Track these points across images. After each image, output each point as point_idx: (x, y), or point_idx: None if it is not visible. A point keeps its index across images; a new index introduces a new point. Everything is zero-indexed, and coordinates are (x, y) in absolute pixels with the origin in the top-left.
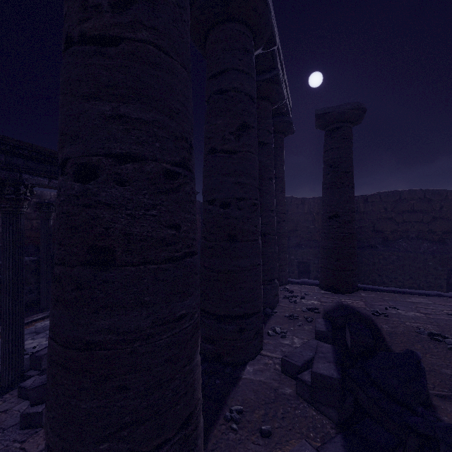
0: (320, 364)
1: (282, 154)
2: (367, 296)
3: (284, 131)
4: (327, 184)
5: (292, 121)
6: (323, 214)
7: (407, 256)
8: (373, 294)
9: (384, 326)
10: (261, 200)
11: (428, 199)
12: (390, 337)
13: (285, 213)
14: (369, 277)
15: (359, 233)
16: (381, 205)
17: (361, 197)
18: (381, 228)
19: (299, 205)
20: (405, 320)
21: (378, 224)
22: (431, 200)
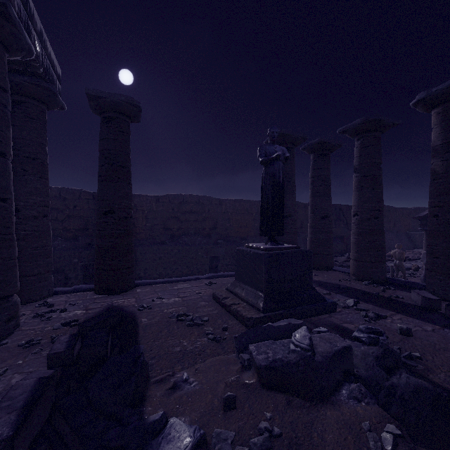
0: None
1: (44, 129)
2: (142, 291)
3: (45, 101)
4: (102, 176)
5: (55, 90)
6: (98, 209)
7: (185, 249)
8: (149, 287)
9: (144, 320)
10: None
11: (201, 203)
12: (144, 330)
13: (49, 206)
14: (157, 271)
15: (152, 230)
16: (170, 205)
17: (154, 197)
18: (169, 226)
19: (90, 201)
20: (164, 308)
21: (167, 222)
22: (203, 204)
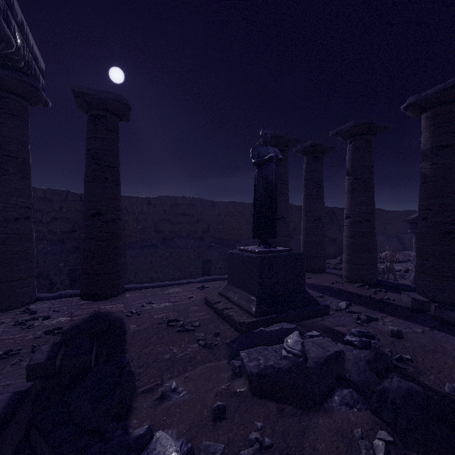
0: None
1: (25, 127)
2: (131, 296)
3: (27, 96)
4: (89, 177)
5: (38, 86)
6: (85, 211)
7: (177, 252)
8: (139, 292)
9: (132, 326)
10: None
11: (194, 205)
12: (132, 337)
13: (31, 208)
14: (148, 274)
15: (143, 233)
16: (162, 207)
17: (145, 199)
18: (161, 228)
19: (77, 202)
20: (154, 314)
21: (159, 224)
22: (196, 206)
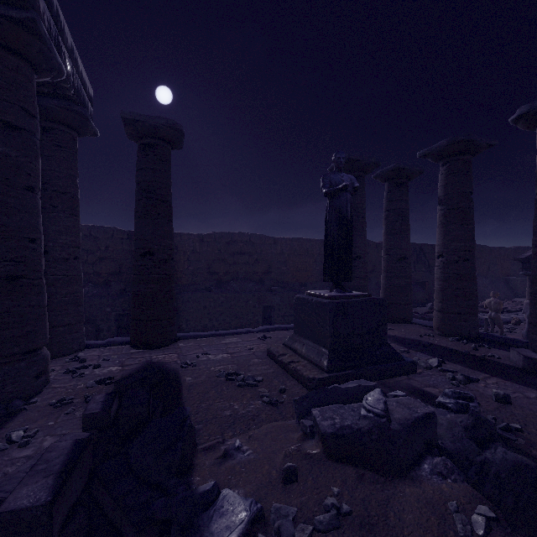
0: (25, 489)
1: (74, 159)
2: (185, 345)
3: (76, 126)
4: (139, 212)
5: (88, 115)
6: (135, 250)
7: (234, 297)
8: (193, 342)
9: (188, 379)
10: (6, 221)
11: (253, 242)
12: (188, 390)
13: (80, 247)
14: (201, 322)
15: (196, 275)
16: (216, 245)
17: (197, 236)
18: (215, 269)
19: (124, 240)
20: (211, 366)
21: (213, 265)
22: (255, 244)
